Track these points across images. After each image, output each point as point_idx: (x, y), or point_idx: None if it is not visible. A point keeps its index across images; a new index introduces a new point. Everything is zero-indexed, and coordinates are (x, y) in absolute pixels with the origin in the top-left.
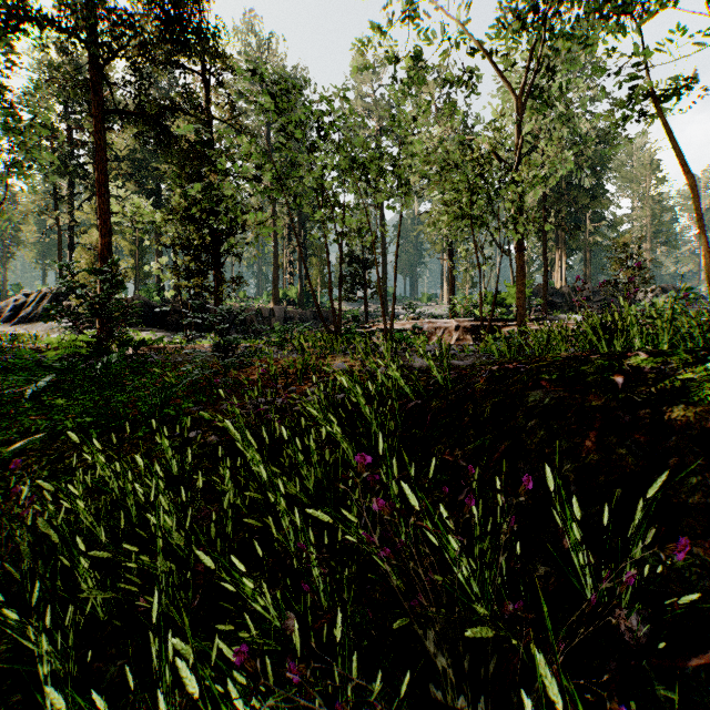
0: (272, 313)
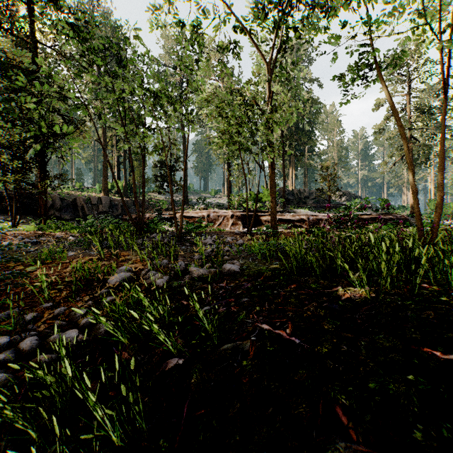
0: (100, 201)
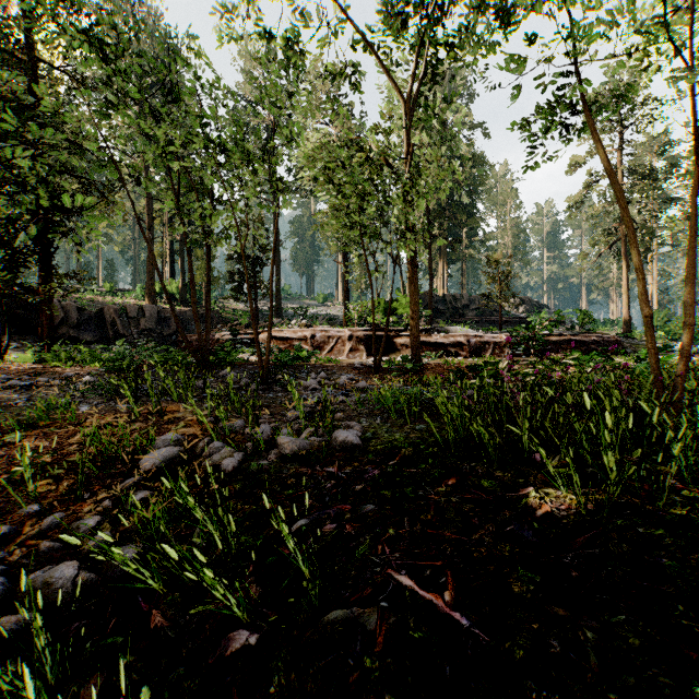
0: (141, 312)
